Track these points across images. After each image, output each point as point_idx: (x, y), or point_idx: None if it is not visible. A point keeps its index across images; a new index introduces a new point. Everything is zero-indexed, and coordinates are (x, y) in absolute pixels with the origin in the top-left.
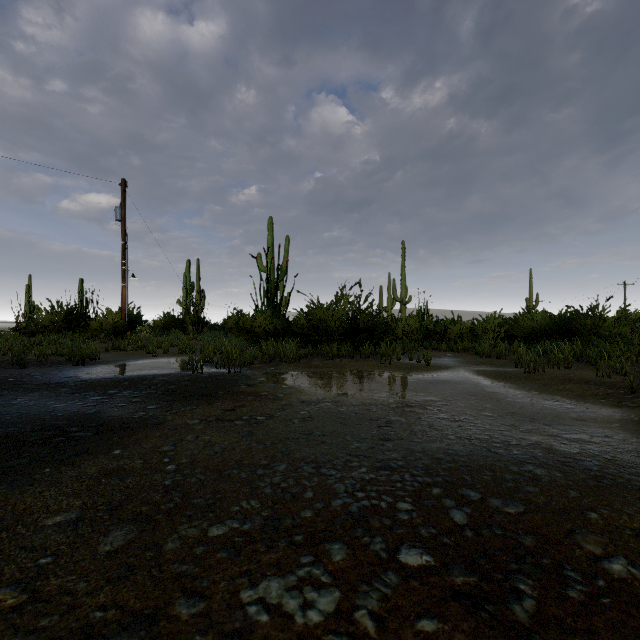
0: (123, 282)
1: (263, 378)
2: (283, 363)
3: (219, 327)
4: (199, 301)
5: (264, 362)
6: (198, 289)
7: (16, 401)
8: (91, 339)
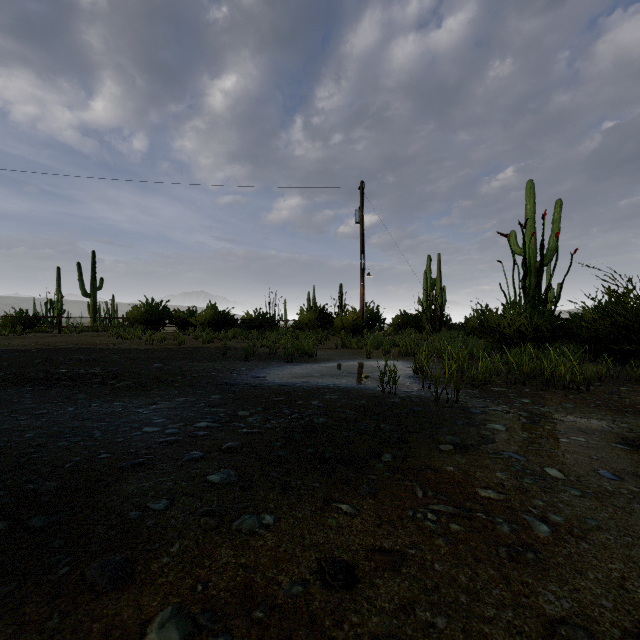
0: (361, 281)
1: (499, 425)
2: (549, 388)
3: (460, 326)
4: (439, 298)
5: (511, 383)
6: (438, 286)
7: (146, 408)
8: (336, 335)
